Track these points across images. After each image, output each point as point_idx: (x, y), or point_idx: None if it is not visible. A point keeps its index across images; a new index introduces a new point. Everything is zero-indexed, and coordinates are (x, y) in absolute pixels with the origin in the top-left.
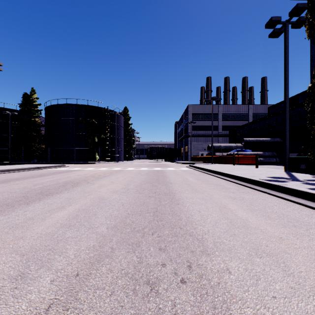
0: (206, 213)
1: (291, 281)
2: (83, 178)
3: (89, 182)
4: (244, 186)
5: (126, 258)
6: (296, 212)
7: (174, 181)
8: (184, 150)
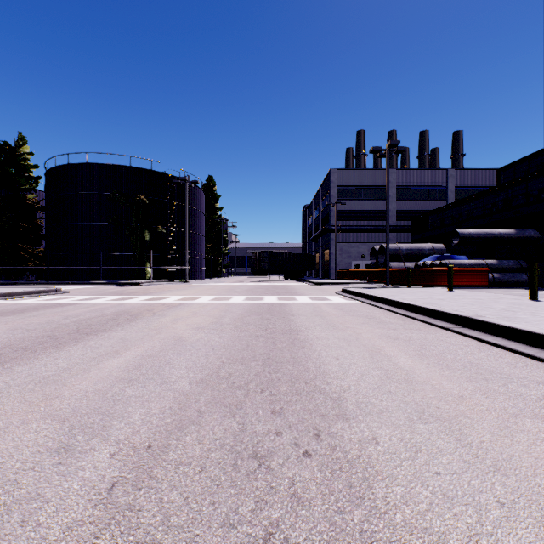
0: None
1: None
2: None
3: None
4: None
5: None
6: None
7: (349, 383)
8: (321, 259)
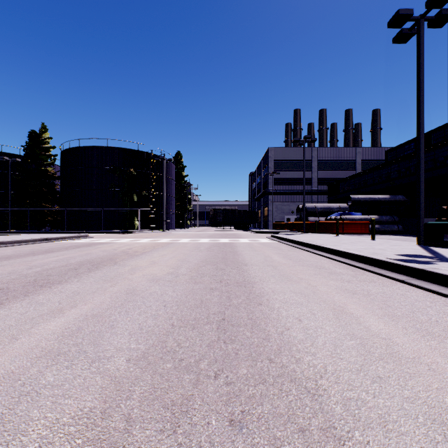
0: (313, 324)
1: None
2: (110, 256)
3: (118, 262)
4: (363, 269)
5: None
6: None
7: (251, 261)
8: (262, 214)
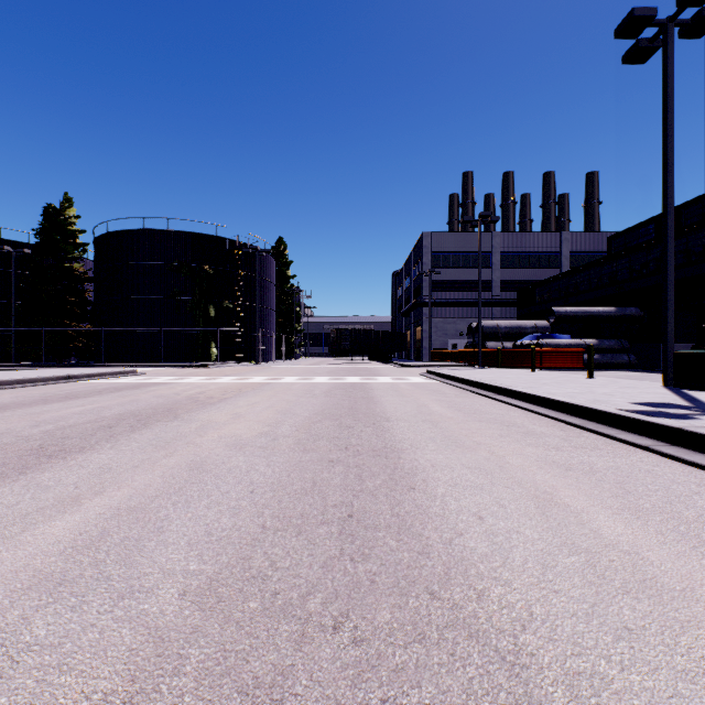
0: (503, 524)
1: None
2: (168, 404)
3: (180, 416)
4: (580, 428)
5: None
6: None
7: (396, 414)
8: (413, 337)
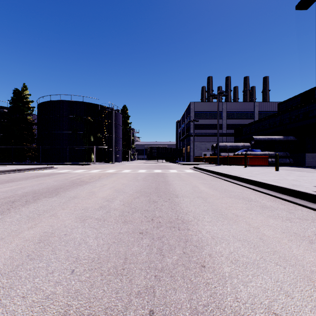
0: None
1: None
2: (57, 186)
3: (59, 193)
4: (292, 202)
5: None
6: None
7: (181, 192)
8: (186, 151)
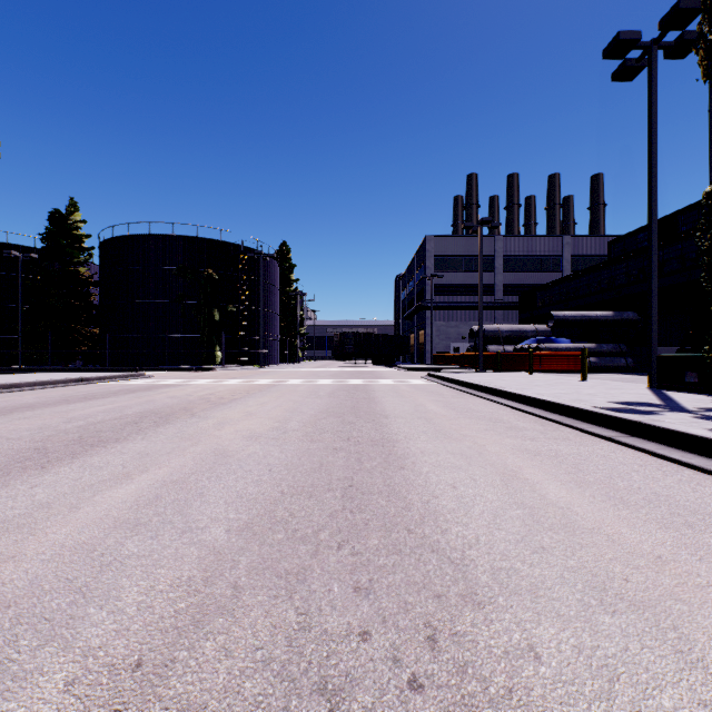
0: (472, 491)
1: (701, 683)
2: (183, 404)
3: (196, 414)
4: (558, 423)
5: (270, 615)
6: (687, 488)
7: (395, 412)
8: (416, 340)
